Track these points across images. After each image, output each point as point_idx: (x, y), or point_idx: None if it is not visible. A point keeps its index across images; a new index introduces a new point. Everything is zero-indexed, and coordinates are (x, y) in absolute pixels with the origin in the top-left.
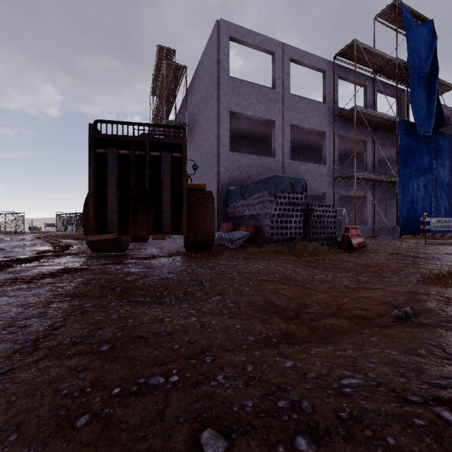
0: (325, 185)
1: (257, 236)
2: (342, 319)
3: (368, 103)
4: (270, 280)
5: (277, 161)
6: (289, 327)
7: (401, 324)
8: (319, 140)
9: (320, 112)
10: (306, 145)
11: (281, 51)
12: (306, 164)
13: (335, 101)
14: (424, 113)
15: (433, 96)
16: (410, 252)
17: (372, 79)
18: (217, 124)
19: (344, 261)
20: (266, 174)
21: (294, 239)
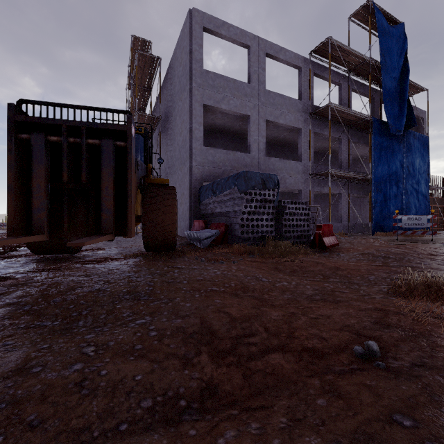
0: (301, 182)
1: (227, 234)
2: (290, 356)
3: (343, 101)
4: (222, 291)
5: (252, 157)
6: (215, 372)
7: (363, 369)
8: (296, 138)
9: (296, 109)
10: (283, 142)
11: (256, 45)
12: (282, 161)
13: (310, 98)
14: (396, 112)
15: (404, 96)
16: (381, 252)
17: (347, 78)
18: (190, 117)
19: (313, 263)
20: (241, 170)
21: (265, 237)
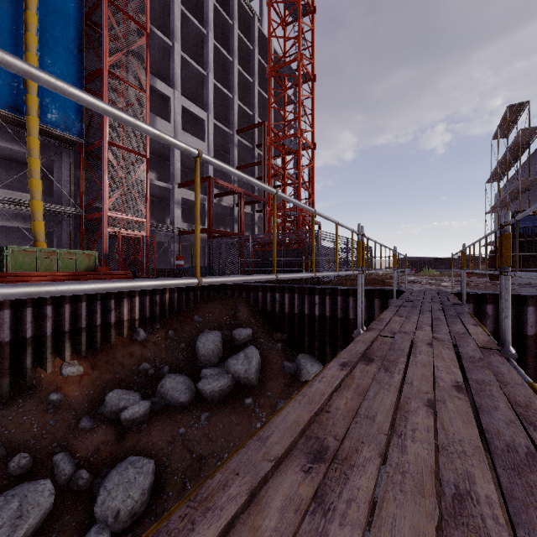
0: None
1: None
2: None
3: None
4: None
5: None
6: None
7: None
8: None
9: None
10: None
11: None
12: None
13: None
14: None
15: None
16: None
17: None
18: None
19: None
20: None
21: None
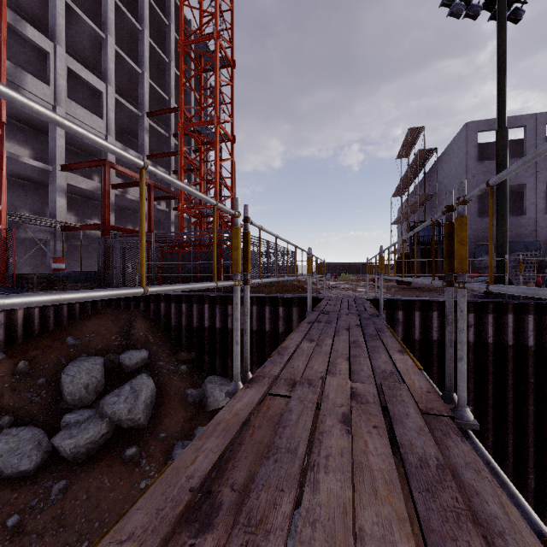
0: None
1: None
2: None
3: None
4: None
5: (528, 218)
6: None
7: None
8: None
9: None
10: None
11: (534, 122)
12: None
13: None
14: None
15: None
16: None
17: None
18: None
19: None
20: (516, 230)
21: (527, 282)
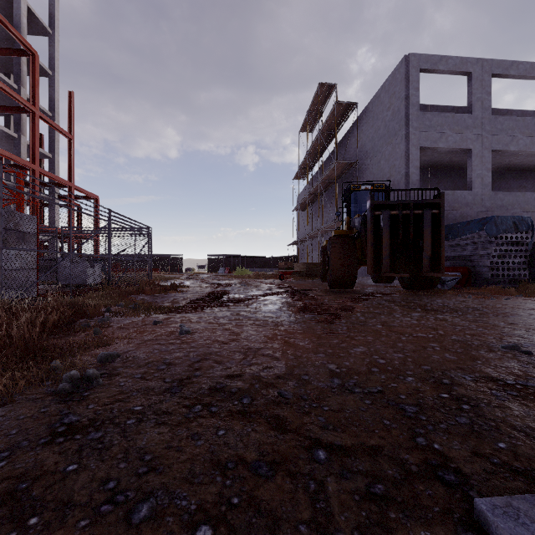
0: None
1: (470, 277)
2: None
3: None
4: None
5: (474, 194)
6: None
7: None
8: (526, 161)
9: (532, 129)
10: (504, 168)
11: (479, 69)
12: (513, 194)
13: None
14: None
15: None
16: None
17: None
18: (405, 163)
19: None
20: (461, 209)
21: (517, 281)
